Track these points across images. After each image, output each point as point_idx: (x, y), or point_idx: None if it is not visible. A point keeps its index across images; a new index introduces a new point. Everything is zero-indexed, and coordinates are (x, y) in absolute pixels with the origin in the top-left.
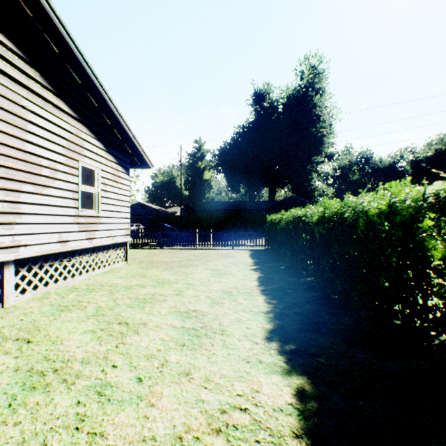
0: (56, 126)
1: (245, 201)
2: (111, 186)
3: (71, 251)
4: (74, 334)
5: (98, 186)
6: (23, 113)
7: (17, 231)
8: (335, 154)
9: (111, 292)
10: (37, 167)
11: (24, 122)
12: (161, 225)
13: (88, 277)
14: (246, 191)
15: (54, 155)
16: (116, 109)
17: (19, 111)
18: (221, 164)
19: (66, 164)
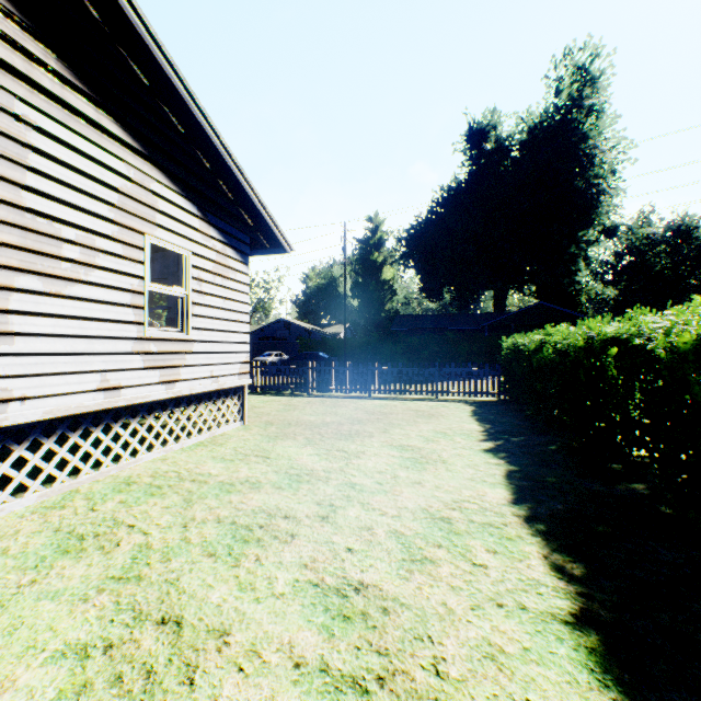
0: (95, 163)
1: (452, 314)
2: (213, 284)
3: (129, 407)
4: (31, 658)
5: (186, 283)
6: (16, 130)
7: (2, 369)
8: (621, 225)
9: (189, 499)
10: (49, 241)
11: (19, 149)
12: (313, 354)
13: (165, 455)
14: (453, 297)
15: (90, 219)
16: (217, 135)
17: (5, 125)
18: (412, 254)
19: (117, 238)
